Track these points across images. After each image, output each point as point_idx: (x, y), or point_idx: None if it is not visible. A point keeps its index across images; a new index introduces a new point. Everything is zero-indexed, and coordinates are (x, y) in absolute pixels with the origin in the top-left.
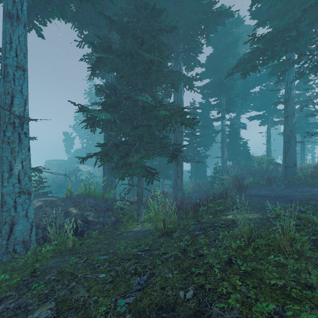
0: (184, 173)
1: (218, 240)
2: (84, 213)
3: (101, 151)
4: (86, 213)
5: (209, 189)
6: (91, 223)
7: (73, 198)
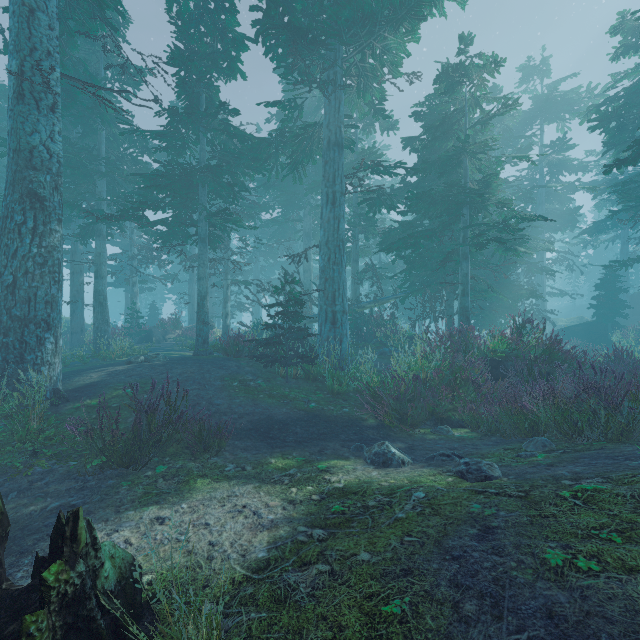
0: None
1: None
2: None
3: None
4: None
5: None
6: None
7: None
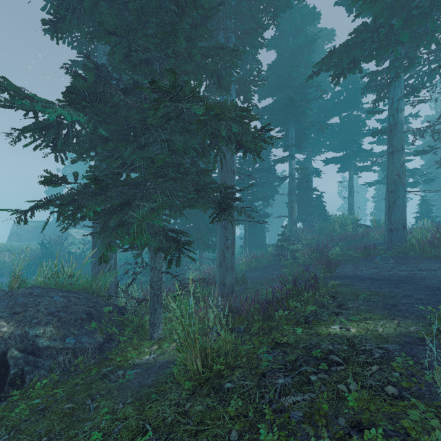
0: None
1: (361, 437)
2: (28, 333)
3: (64, 195)
4: (35, 331)
5: (272, 265)
6: (45, 354)
7: (15, 297)
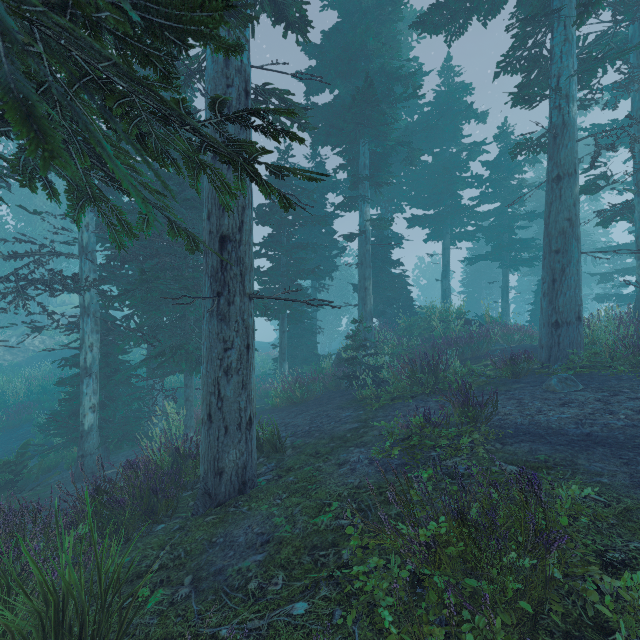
0: (261, 350)
1: None
2: None
3: None
4: None
5: (331, 394)
6: None
7: None
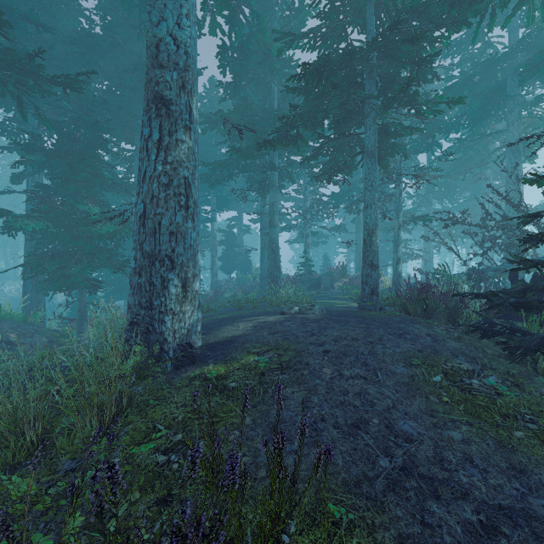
0: None
1: None
2: (3, 334)
3: (31, 262)
4: (6, 334)
5: None
6: (15, 344)
7: None
